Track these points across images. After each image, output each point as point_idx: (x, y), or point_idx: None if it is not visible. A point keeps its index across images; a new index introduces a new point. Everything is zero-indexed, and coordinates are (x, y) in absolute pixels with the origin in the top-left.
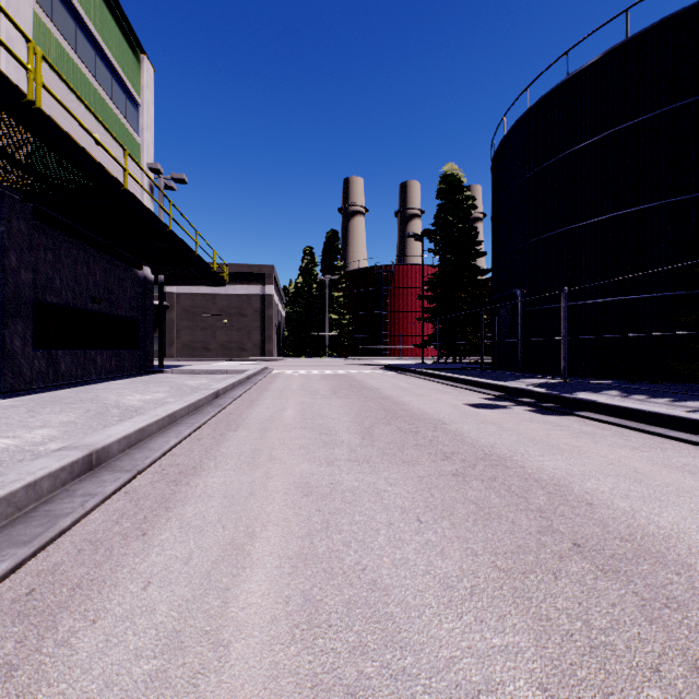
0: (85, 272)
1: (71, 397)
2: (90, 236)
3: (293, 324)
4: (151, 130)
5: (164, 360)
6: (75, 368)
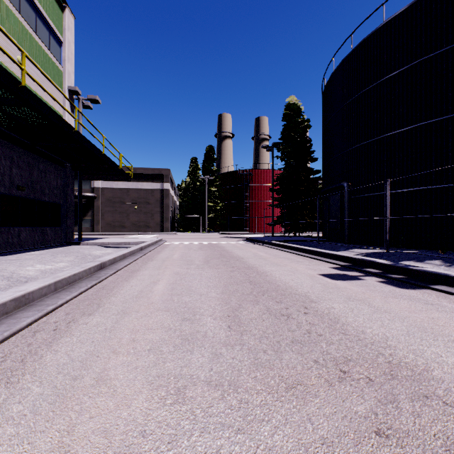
0: (9, 165)
1: None
2: (12, 136)
3: (183, 210)
4: (71, 62)
5: (92, 234)
6: None
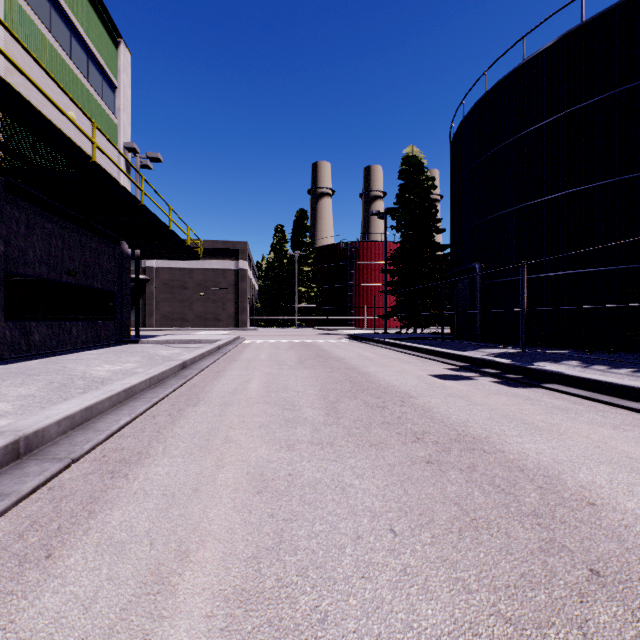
0: (60, 245)
1: (38, 368)
2: (64, 210)
3: (265, 297)
4: (127, 111)
5: (144, 330)
6: (50, 339)
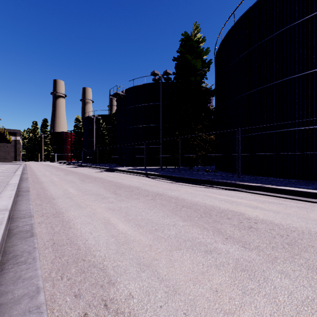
0: None
1: None
2: None
3: (28, 150)
4: None
5: None
6: None
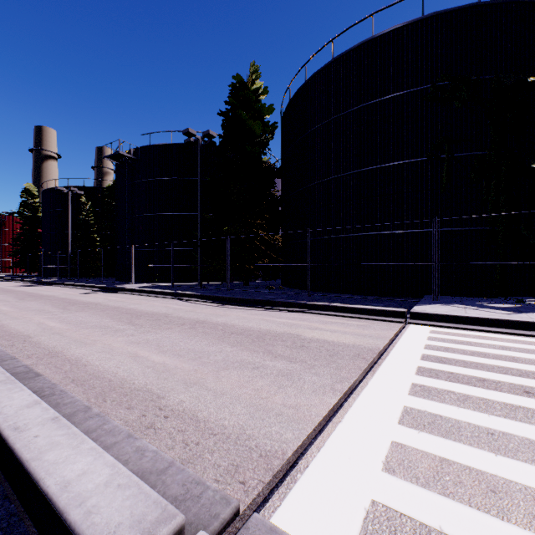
0: None
1: None
2: None
3: None
4: None
5: None
6: None
